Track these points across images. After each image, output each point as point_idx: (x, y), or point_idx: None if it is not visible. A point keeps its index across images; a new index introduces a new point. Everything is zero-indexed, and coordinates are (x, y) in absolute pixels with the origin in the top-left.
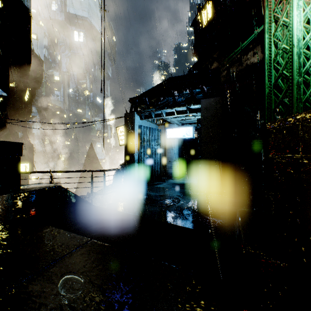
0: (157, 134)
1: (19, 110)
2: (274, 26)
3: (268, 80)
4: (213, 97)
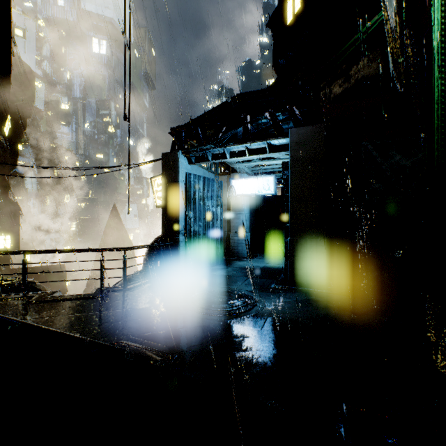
0: (216, 188)
1: None
2: None
3: (441, 71)
4: (311, 125)
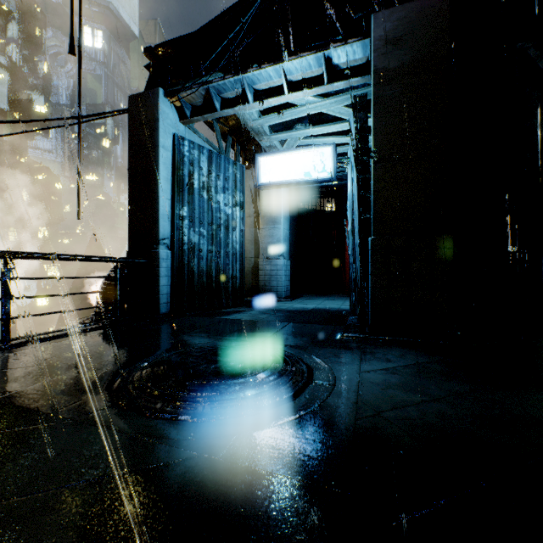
0: (232, 175)
1: None
2: None
3: None
4: None
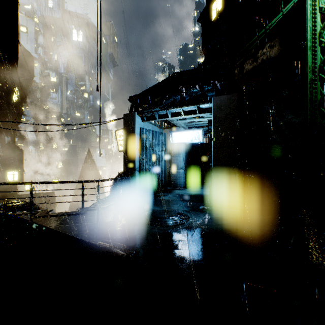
0: (161, 138)
1: (5, 111)
2: None
3: (312, 61)
4: (228, 94)
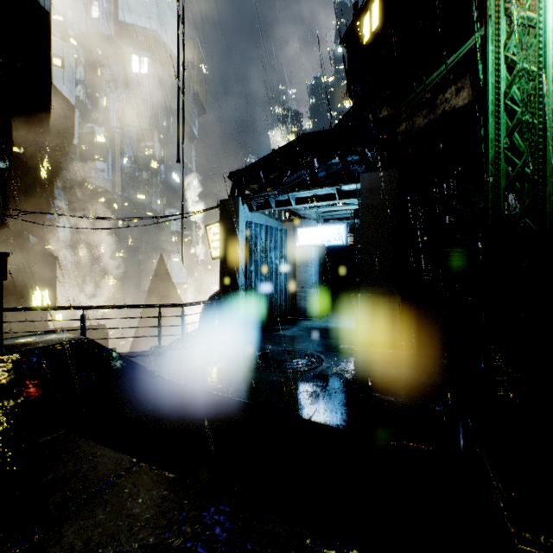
0: (279, 238)
1: (30, 194)
2: (506, 29)
3: (495, 133)
4: (384, 170)
